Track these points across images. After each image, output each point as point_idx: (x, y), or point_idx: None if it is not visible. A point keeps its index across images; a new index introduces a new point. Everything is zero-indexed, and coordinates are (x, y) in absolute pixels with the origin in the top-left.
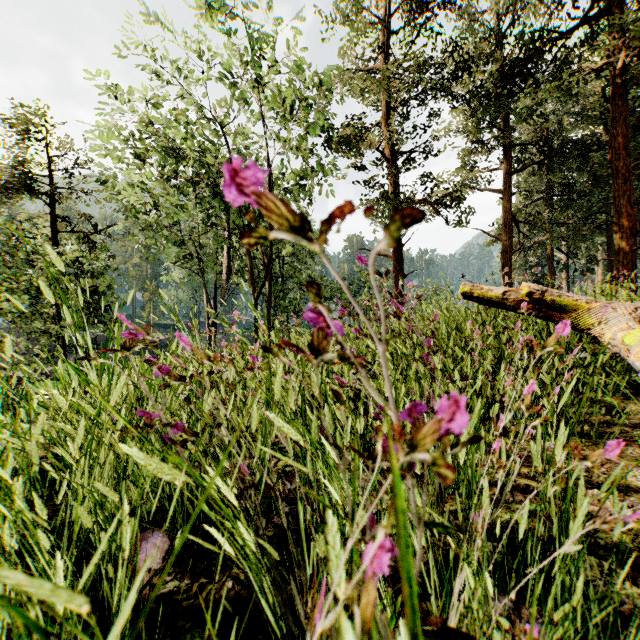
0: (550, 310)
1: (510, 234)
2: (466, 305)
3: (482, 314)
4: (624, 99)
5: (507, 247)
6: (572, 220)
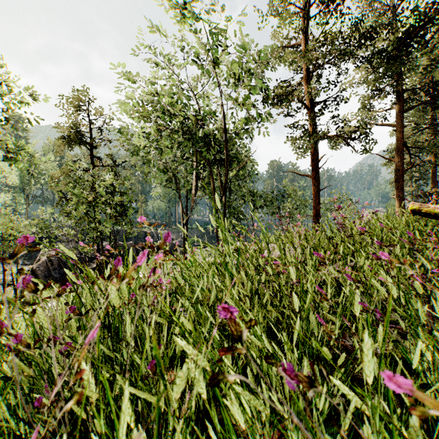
0: None
1: (402, 157)
2: (400, 216)
3: (416, 223)
4: None
5: (399, 166)
6: None
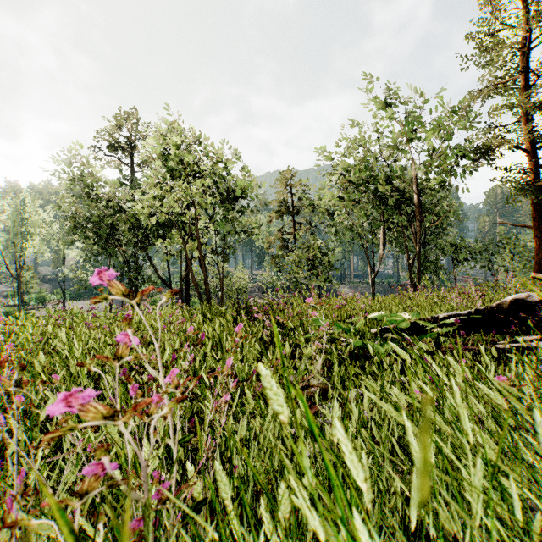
0: None
1: None
2: None
3: None
4: None
5: None
6: None
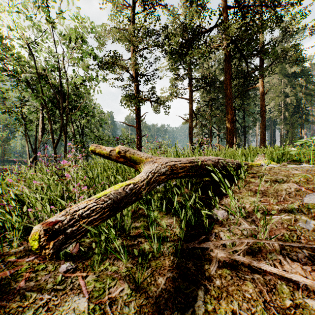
0: (131, 162)
1: (192, 119)
2: None
3: None
4: (230, 63)
5: (191, 125)
6: (218, 115)
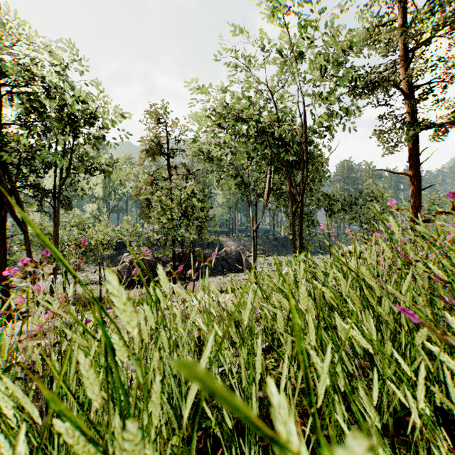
0: None
1: None
2: None
3: None
4: None
5: None
6: None
